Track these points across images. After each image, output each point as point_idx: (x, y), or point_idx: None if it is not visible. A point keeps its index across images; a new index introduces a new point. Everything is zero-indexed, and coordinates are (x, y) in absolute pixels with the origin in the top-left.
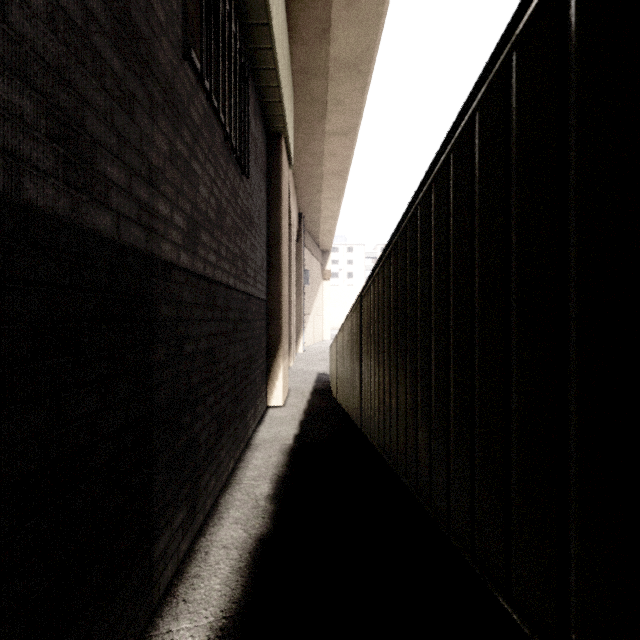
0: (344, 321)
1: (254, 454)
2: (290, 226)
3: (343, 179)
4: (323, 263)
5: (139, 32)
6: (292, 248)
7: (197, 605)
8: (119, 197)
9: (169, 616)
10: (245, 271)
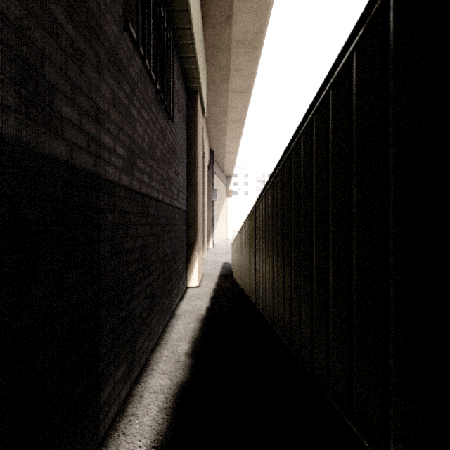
0: (242, 225)
1: (177, 321)
2: (203, 158)
3: (241, 125)
4: (227, 185)
5: (88, 7)
6: (205, 174)
7: (133, 437)
8: (72, 130)
9: (112, 446)
10: (171, 189)
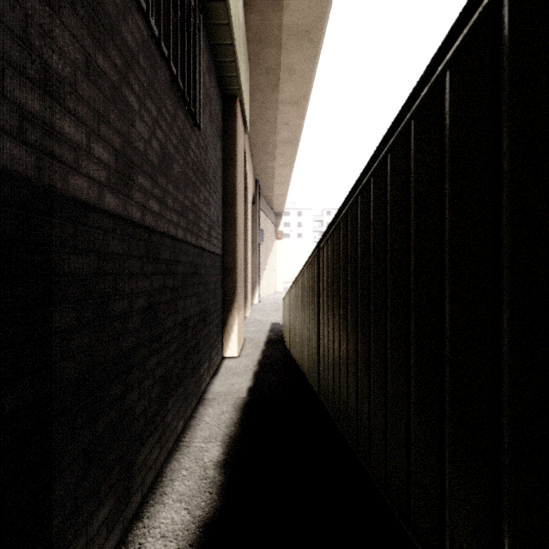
0: (298, 275)
1: (207, 410)
2: (246, 189)
3: (294, 147)
4: (276, 224)
5: None
6: (248, 209)
7: None
8: None
9: None
10: (198, 225)
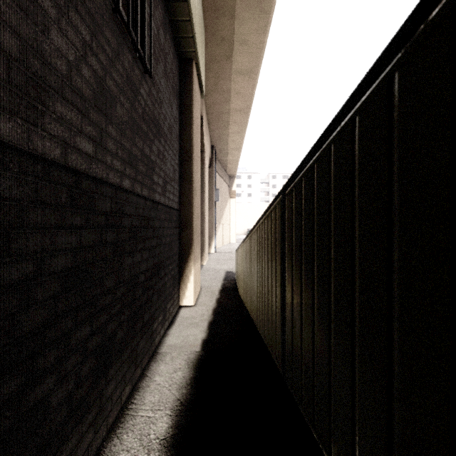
0: (252, 228)
1: (159, 367)
2: (203, 152)
3: (246, 115)
4: (230, 185)
5: None
6: (205, 170)
7: None
8: None
9: None
10: (150, 177)
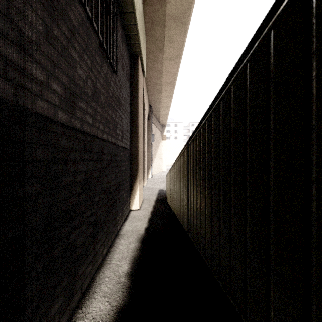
0: (175, 161)
1: (120, 241)
2: (144, 110)
3: (172, 86)
4: (162, 131)
5: None
6: (145, 122)
7: None
8: None
9: None
10: (115, 131)
